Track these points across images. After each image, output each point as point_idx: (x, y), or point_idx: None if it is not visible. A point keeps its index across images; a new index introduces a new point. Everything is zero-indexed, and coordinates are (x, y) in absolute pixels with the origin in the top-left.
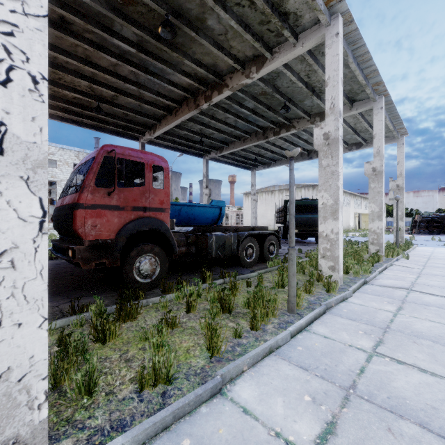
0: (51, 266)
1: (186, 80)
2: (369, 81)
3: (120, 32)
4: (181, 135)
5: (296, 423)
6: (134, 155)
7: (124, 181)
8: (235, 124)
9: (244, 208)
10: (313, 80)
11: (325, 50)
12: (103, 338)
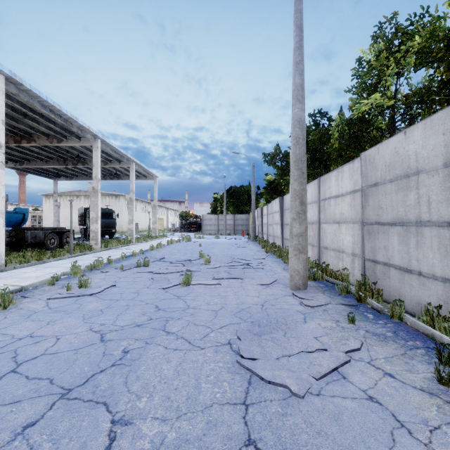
0: None
1: None
2: (124, 157)
3: None
4: None
5: (65, 262)
6: None
7: None
8: (38, 151)
9: (44, 210)
10: None
11: (93, 151)
12: None
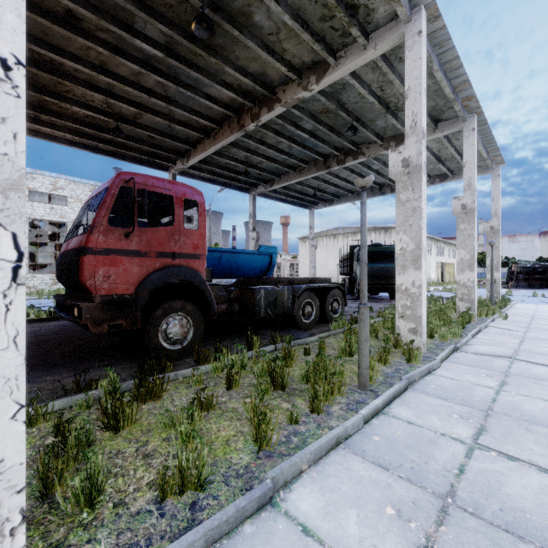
0: (56, 328)
1: (228, 93)
2: (458, 94)
3: (143, 30)
4: (222, 165)
5: None
6: (160, 186)
7: (149, 220)
8: (289, 150)
9: (300, 256)
10: (387, 93)
11: (405, 53)
12: (115, 425)
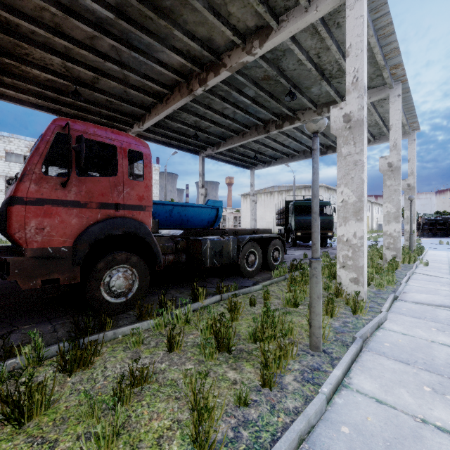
0: None
1: (177, 58)
2: (387, 62)
3: None
4: (174, 129)
5: None
6: (102, 134)
7: (100, 174)
8: (233, 116)
9: (242, 210)
10: (323, 61)
11: (346, 12)
12: (18, 416)
